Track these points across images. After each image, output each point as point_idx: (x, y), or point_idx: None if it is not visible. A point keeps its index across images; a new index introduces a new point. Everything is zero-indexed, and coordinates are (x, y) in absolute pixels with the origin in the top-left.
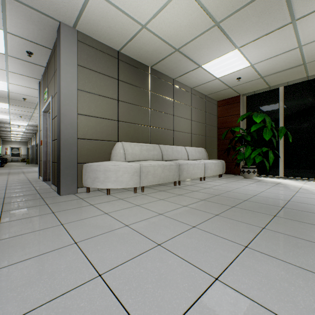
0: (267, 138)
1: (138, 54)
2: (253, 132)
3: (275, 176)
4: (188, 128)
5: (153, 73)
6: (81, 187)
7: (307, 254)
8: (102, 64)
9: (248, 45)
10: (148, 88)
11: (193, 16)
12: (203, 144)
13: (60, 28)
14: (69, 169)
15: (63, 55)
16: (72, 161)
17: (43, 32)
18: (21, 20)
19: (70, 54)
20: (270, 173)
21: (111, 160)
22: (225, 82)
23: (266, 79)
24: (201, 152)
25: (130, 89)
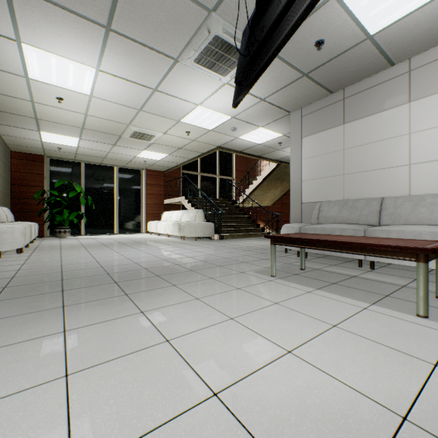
0: (84, 204)
1: None
2: (65, 197)
3: (80, 234)
4: None
5: None
6: None
7: (145, 246)
8: None
9: (87, 141)
10: None
11: (75, 120)
12: (5, 203)
13: None
14: None
15: None
16: None
17: None
18: None
19: None
20: (74, 233)
21: None
22: (44, 145)
23: (78, 155)
24: (11, 213)
25: None
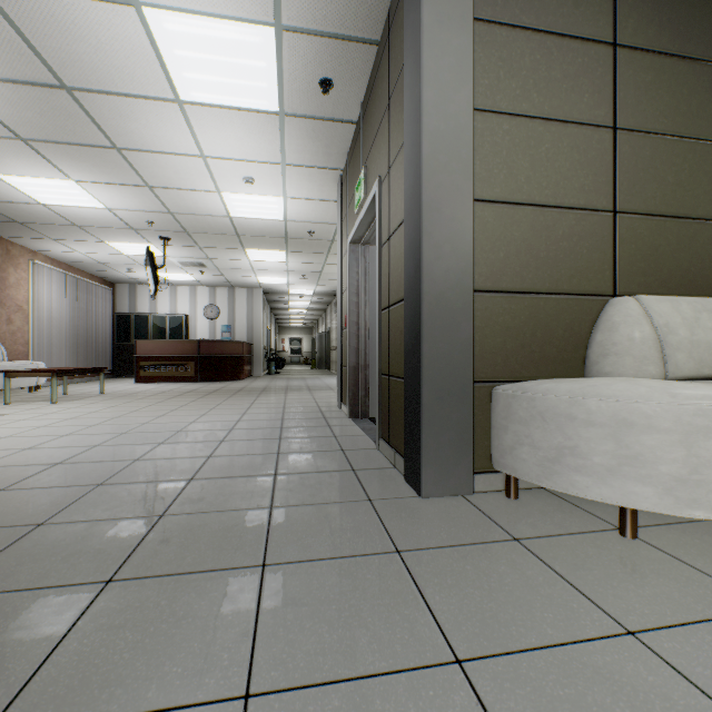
0: None
1: None
2: None
3: None
4: None
5: None
6: (485, 470)
7: None
8: None
9: None
10: None
11: None
12: None
13: None
14: (447, 402)
15: None
16: (456, 373)
17: None
18: None
19: None
20: None
21: (594, 372)
22: None
23: None
24: None
25: (661, 74)
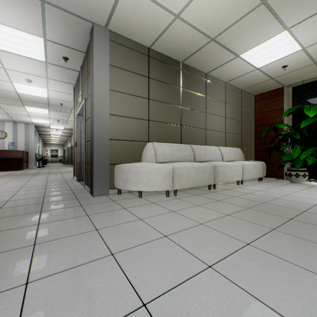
0: None
1: (169, 49)
2: (302, 129)
3: None
4: (222, 126)
5: (184, 68)
6: (113, 188)
7: None
8: (133, 62)
9: (301, 24)
10: (179, 84)
11: None
12: (238, 144)
13: (93, 29)
14: (101, 170)
15: (96, 56)
16: (104, 162)
17: (77, 36)
18: (59, 26)
19: (102, 54)
20: None
21: (142, 161)
22: (266, 73)
23: None
24: (236, 153)
25: (161, 86)
